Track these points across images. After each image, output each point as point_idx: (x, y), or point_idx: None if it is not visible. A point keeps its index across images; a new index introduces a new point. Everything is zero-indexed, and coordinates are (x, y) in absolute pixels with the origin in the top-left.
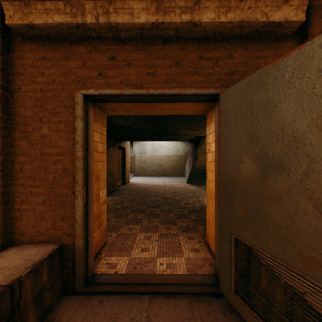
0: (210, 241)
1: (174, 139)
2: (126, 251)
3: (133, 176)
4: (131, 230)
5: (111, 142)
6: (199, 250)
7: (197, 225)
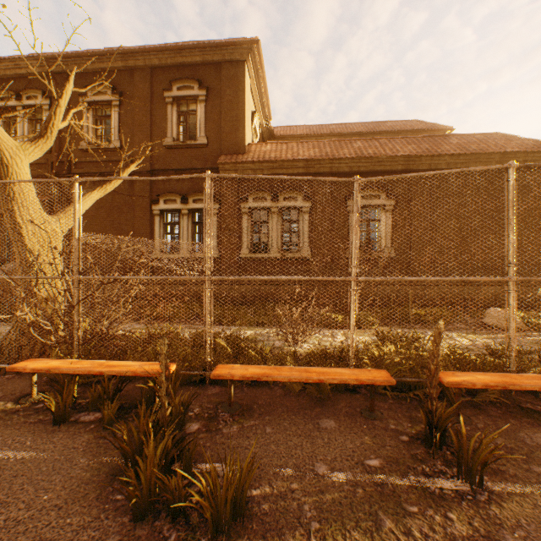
0: None
1: None
2: None
3: None
4: None
5: None
6: None
7: None
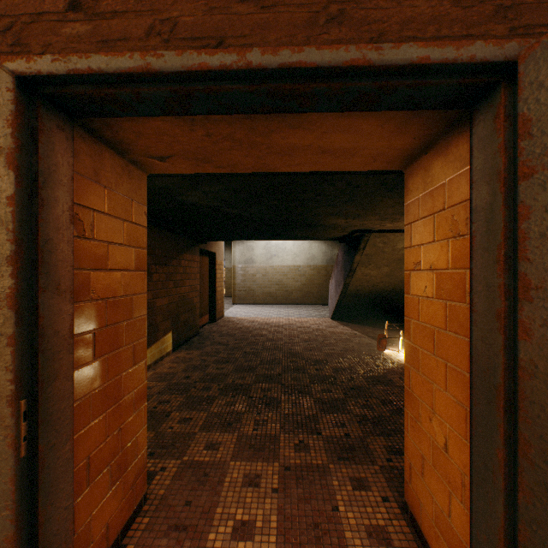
0: (421, 516)
1: (309, 235)
2: (191, 535)
3: (231, 303)
4: (213, 450)
5: (186, 242)
6: (390, 535)
7: (369, 435)
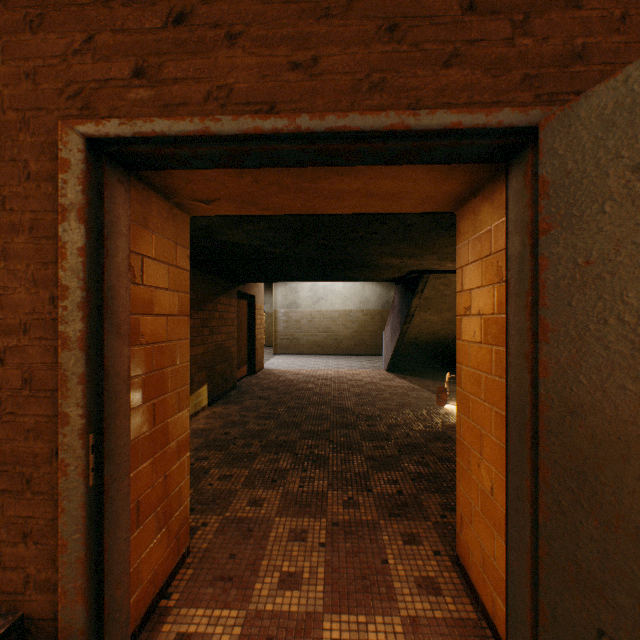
0: (470, 565)
1: (361, 276)
2: (237, 585)
3: (272, 354)
4: (257, 506)
5: (222, 284)
6: (440, 586)
7: (423, 492)
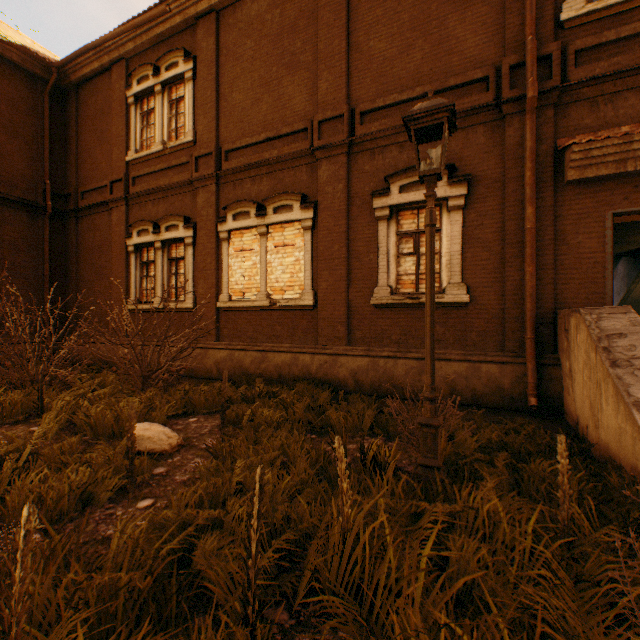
0: None
1: None
2: None
3: None
4: None
5: None
6: None
7: None
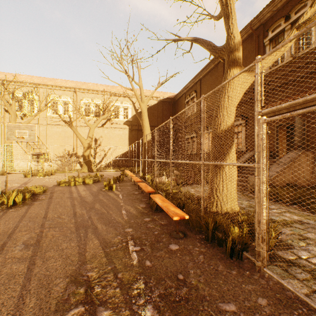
0: None
1: None
2: None
3: None
4: None
5: None
6: None
7: None
